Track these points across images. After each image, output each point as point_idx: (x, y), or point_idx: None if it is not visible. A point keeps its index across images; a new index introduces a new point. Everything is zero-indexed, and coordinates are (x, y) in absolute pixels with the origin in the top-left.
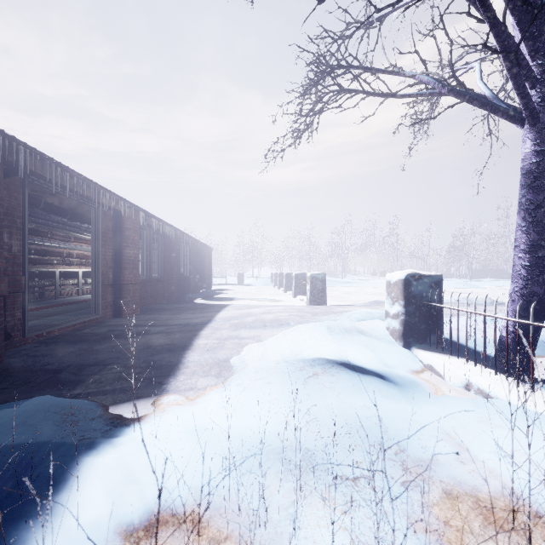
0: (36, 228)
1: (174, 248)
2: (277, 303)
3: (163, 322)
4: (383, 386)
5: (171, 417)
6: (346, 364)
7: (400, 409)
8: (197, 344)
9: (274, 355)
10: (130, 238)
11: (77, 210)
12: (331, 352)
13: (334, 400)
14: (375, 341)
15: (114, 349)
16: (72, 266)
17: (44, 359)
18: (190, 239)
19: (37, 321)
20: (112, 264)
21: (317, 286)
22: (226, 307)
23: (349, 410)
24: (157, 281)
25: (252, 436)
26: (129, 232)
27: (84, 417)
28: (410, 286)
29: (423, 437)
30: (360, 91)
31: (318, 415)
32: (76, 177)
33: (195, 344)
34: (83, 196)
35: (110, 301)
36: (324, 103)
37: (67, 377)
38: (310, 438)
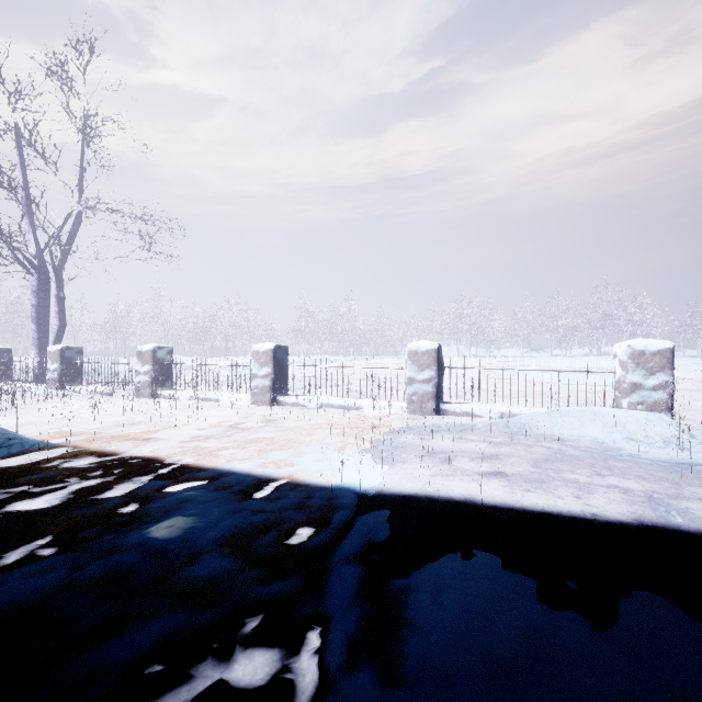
0: None
1: None
2: None
3: None
4: None
5: None
6: None
7: None
8: None
9: None
10: None
11: None
12: None
13: None
14: None
15: None
16: None
17: None
18: None
19: None
20: None
21: None
22: None
23: None
24: None
25: None
26: None
27: None
28: None
29: None
30: None
31: None
32: None
33: None
34: None
35: None
36: None
37: None
38: None
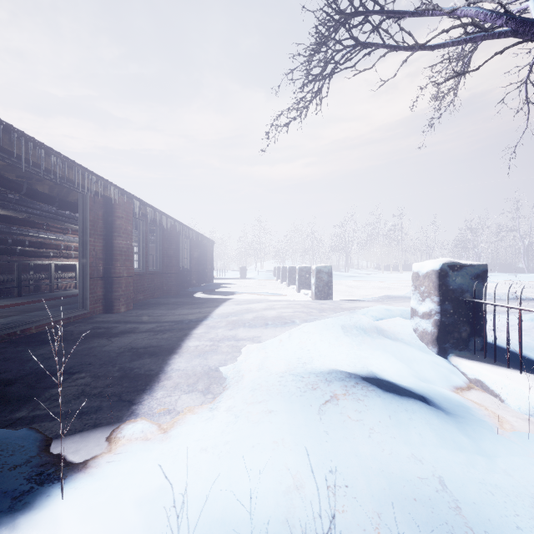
0: (31, 220)
1: (173, 240)
2: (280, 298)
3: (156, 318)
4: (431, 418)
5: (126, 468)
6: (372, 381)
7: (466, 459)
8: (187, 346)
9: (277, 364)
10: (122, 228)
11: (67, 199)
12: (350, 362)
13: (365, 444)
14: (403, 346)
15: (90, 352)
16: (71, 259)
17: (3, 365)
18: (190, 231)
19: (16, 317)
20: (103, 255)
21: (322, 280)
22: (226, 302)
23: (391, 464)
24: (155, 274)
25: (241, 520)
26: (121, 221)
27: (2, 465)
28: (446, 278)
29: (522, 522)
30: (380, 45)
31: (344, 475)
32: (53, 156)
33: (184, 346)
34: (67, 180)
35: (100, 295)
36: (335, 63)
37: (18, 391)
38: (337, 528)
